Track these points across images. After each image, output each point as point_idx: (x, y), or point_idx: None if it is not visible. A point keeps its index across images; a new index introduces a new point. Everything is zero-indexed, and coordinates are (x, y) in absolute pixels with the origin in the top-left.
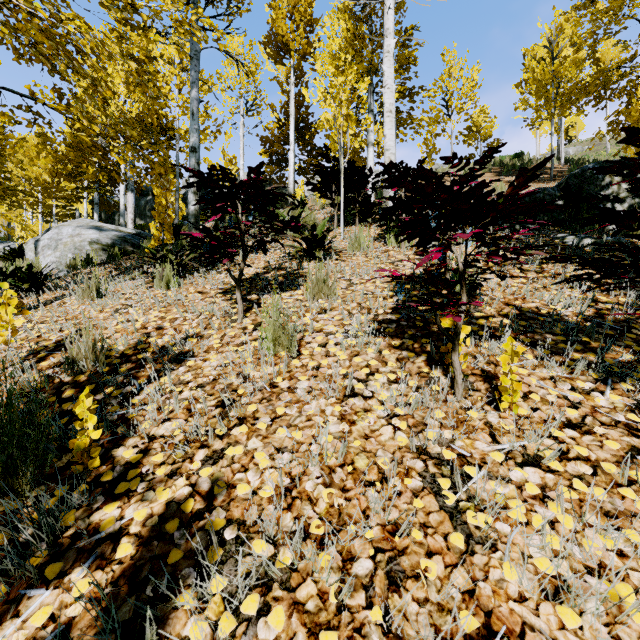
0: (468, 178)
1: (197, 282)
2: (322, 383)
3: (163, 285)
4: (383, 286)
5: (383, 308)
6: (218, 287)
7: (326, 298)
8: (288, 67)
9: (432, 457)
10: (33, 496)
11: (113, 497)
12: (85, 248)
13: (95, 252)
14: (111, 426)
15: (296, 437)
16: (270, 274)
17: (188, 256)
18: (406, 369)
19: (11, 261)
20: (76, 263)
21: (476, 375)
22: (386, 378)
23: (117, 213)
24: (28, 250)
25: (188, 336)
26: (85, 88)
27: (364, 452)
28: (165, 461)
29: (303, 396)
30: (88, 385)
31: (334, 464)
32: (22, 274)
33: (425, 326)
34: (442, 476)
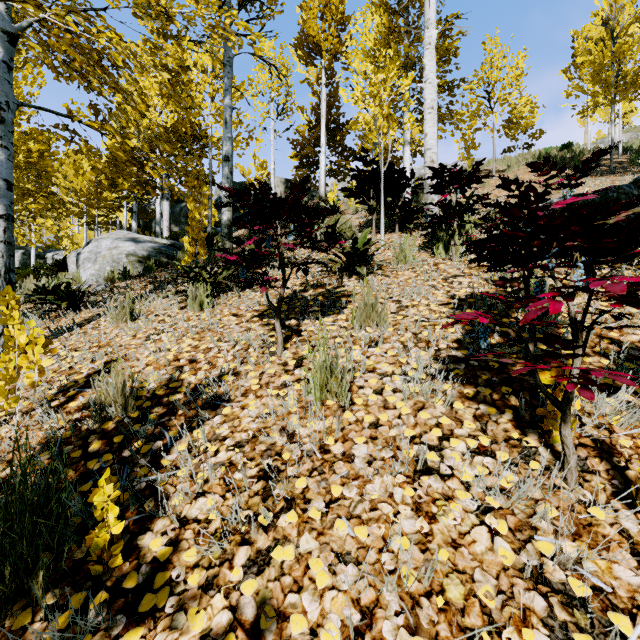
0: (624, 206)
1: (231, 302)
2: (384, 450)
3: (196, 306)
4: (439, 310)
5: (444, 341)
6: (253, 309)
7: (375, 326)
8: (319, 68)
9: (555, 590)
10: (45, 604)
11: (136, 617)
12: (122, 260)
13: (132, 264)
14: (138, 498)
15: (360, 537)
16: (308, 293)
17: (222, 273)
18: (489, 432)
19: (56, 272)
20: (113, 276)
21: (586, 447)
22: (465, 446)
23: (154, 220)
24: (70, 263)
25: (223, 373)
26: (118, 103)
27: (456, 572)
28: (199, 562)
29: (362, 469)
30: (116, 436)
31: (417, 590)
32: (61, 292)
33: (502, 368)
34: (578, 629)
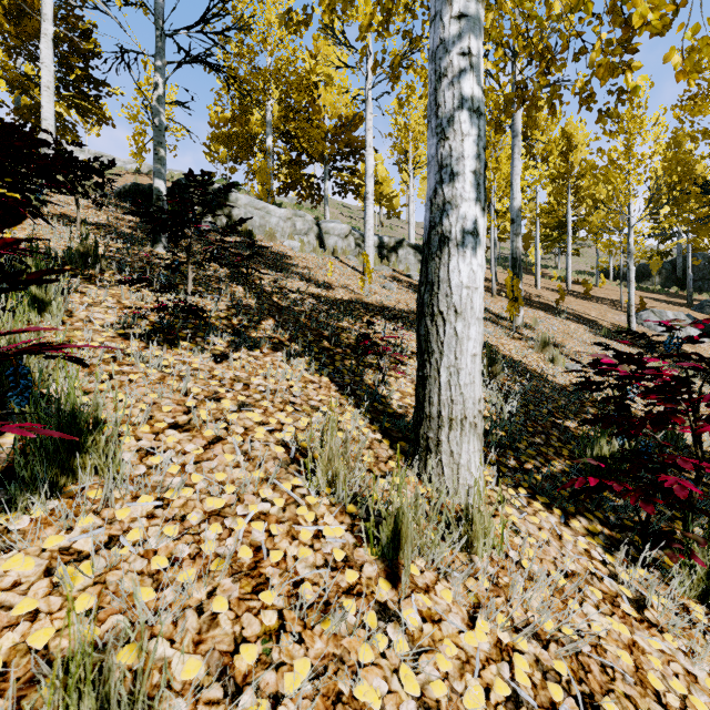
0: None
1: None
2: None
3: None
4: None
5: None
6: None
7: None
8: None
9: None
10: None
11: None
12: None
13: None
14: None
15: None
16: None
17: None
18: None
19: None
20: None
21: None
22: None
23: None
24: None
25: None
26: None
27: None
28: None
29: None
30: None
31: None
32: None
33: None
34: None
